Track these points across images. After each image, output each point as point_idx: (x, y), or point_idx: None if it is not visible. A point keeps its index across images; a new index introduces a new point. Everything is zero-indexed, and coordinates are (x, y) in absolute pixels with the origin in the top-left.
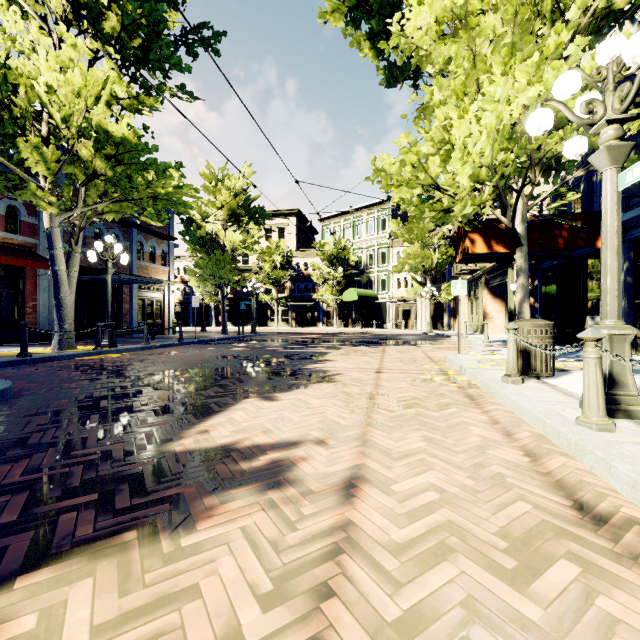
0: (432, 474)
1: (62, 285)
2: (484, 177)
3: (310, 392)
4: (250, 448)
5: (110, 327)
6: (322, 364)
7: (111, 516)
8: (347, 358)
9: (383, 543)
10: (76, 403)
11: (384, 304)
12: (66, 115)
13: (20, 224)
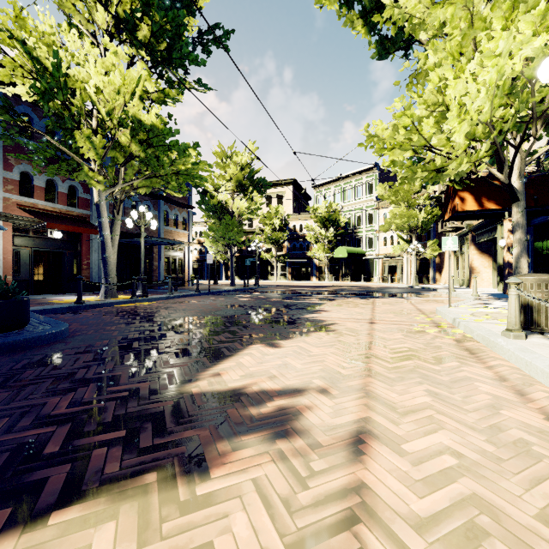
0: (444, 434)
1: (107, 247)
2: (480, 134)
3: (309, 340)
4: (258, 393)
5: (143, 280)
6: (318, 314)
7: (135, 455)
8: (340, 309)
9: (403, 514)
10: (114, 343)
11: (371, 260)
12: (109, 109)
13: (78, 200)
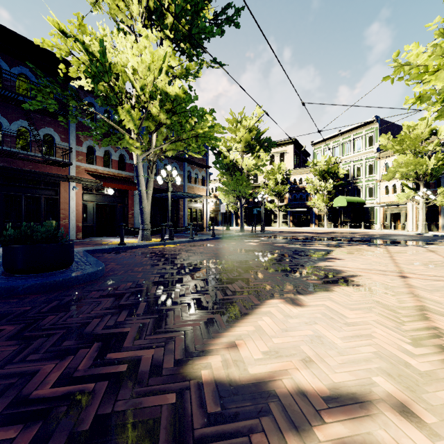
0: None
1: (143, 199)
2: None
3: (336, 298)
4: (294, 397)
5: (170, 226)
6: (331, 262)
7: None
8: (354, 257)
9: None
10: (135, 287)
11: (371, 208)
12: (142, 85)
13: (125, 165)
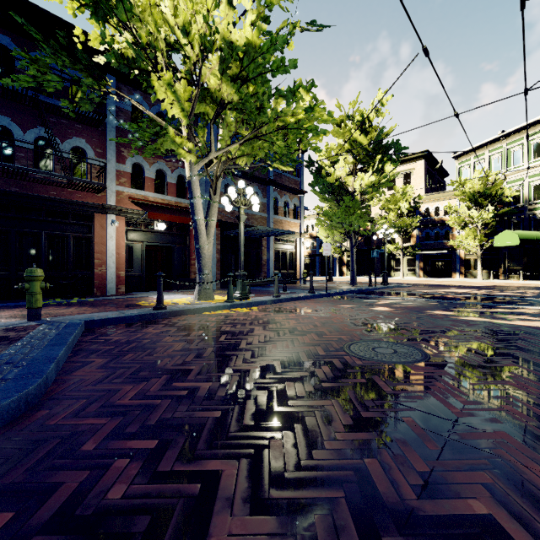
0: None
1: (200, 235)
2: None
3: None
4: None
5: (242, 278)
6: None
7: None
8: None
9: None
10: None
11: None
12: (185, 23)
13: (186, 190)
